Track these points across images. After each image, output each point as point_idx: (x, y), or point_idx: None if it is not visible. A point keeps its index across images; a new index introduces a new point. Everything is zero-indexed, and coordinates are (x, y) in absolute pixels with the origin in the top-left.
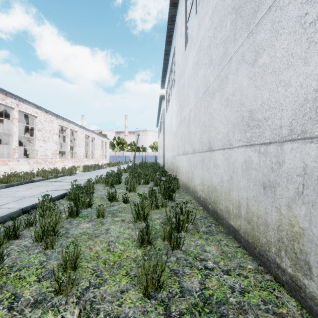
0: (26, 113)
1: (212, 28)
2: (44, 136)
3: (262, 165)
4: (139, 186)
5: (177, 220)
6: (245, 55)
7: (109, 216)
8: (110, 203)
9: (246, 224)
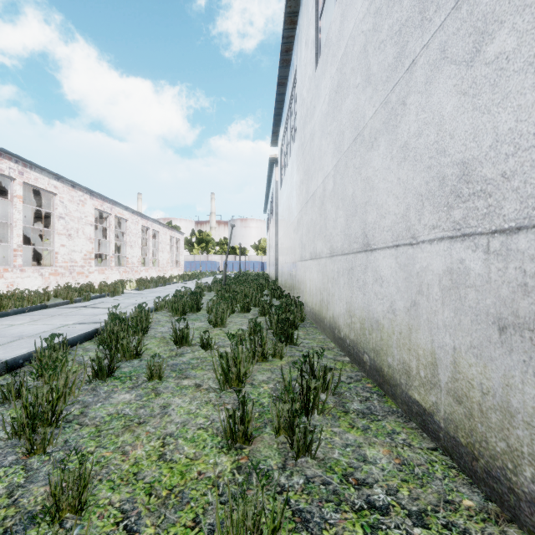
0: (37, 187)
1: (371, 12)
2: (69, 228)
3: (494, 279)
4: (233, 315)
5: (305, 390)
6: (448, 47)
7: (172, 376)
8: (176, 350)
9: (452, 403)
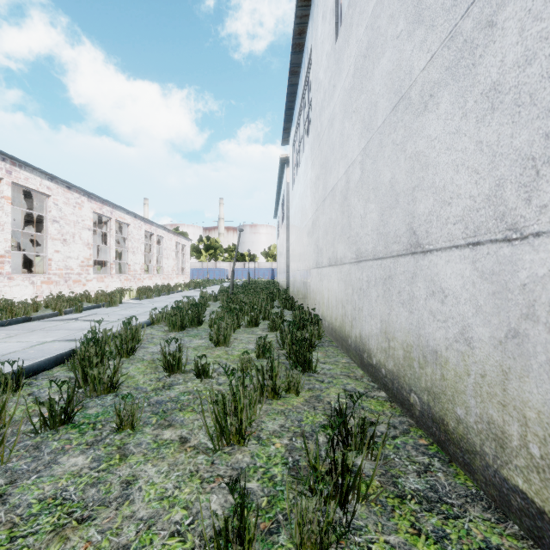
0: (27, 187)
1: None
2: (64, 232)
3: None
4: (239, 330)
5: (339, 467)
6: None
7: (151, 423)
8: (164, 379)
9: None
